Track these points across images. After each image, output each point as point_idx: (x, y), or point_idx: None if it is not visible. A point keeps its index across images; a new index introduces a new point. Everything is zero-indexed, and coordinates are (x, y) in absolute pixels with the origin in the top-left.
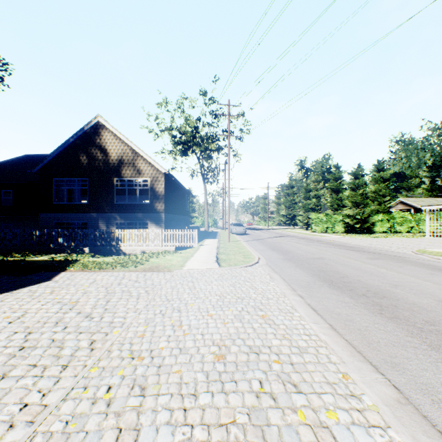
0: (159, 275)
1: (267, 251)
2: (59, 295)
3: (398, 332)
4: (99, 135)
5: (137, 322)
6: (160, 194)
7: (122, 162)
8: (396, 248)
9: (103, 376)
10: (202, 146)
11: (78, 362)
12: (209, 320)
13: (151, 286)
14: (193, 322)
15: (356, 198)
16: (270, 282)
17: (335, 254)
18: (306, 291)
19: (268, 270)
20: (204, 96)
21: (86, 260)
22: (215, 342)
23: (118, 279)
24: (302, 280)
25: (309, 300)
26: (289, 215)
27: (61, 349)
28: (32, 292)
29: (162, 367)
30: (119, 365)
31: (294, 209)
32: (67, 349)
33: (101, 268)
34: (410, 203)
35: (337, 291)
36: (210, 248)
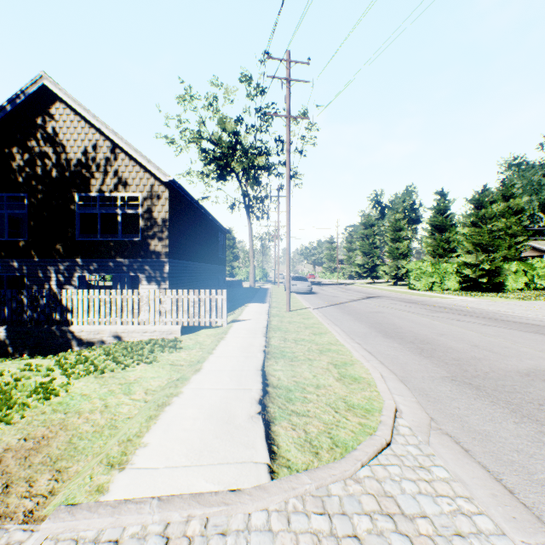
0: None
1: (375, 338)
2: None
3: None
4: (46, 114)
5: None
6: (161, 223)
7: (90, 164)
8: None
9: None
10: (245, 161)
11: None
12: None
13: None
14: None
15: (480, 238)
16: None
17: None
18: None
19: (495, 501)
20: (248, 83)
21: None
22: None
23: None
24: None
25: None
26: (367, 264)
27: None
28: None
29: None
30: None
31: (375, 256)
32: None
33: None
34: (542, 247)
35: None
36: (250, 333)
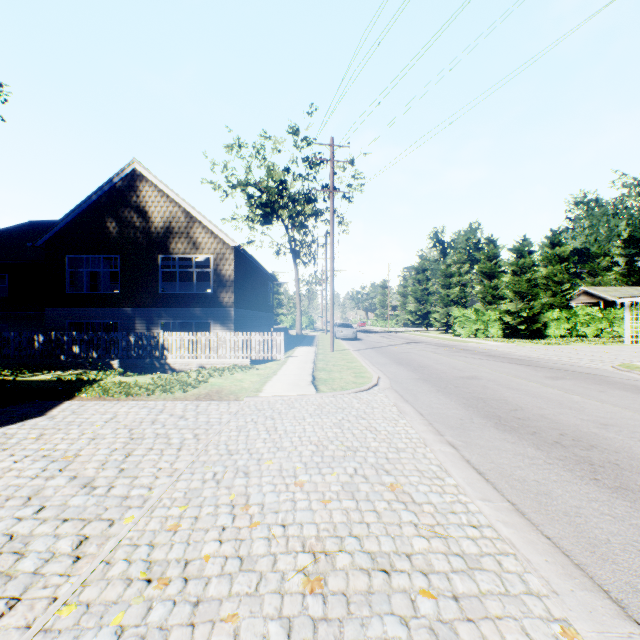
0: (219, 407)
1: (390, 365)
2: (48, 442)
3: (637, 520)
4: (135, 191)
5: (171, 497)
6: (228, 279)
7: (171, 231)
8: (587, 362)
9: (81, 627)
10: (292, 210)
11: (42, 590)
12: (297, 493)
13: (205, 426)
14: (268, 499)
15: (520, 286)
16: (399, 419)
17: (495, 371)
18: (461, 435)
19: (394, 397)
20: (295, 135)
21: (110, 381)
22: (306, 545)
23: (153, 413)
24: (451, 414)
25: (467, 452)
26: (419, 311)
27: (19, 557)
28: (7, 437)
29: (201, 606)
30: (119, 600)
31: (427, 303)
32: (30, 557)
33: (129, 394)
34: (598, 293)
35: (511, 435)
36: (303, 362)
